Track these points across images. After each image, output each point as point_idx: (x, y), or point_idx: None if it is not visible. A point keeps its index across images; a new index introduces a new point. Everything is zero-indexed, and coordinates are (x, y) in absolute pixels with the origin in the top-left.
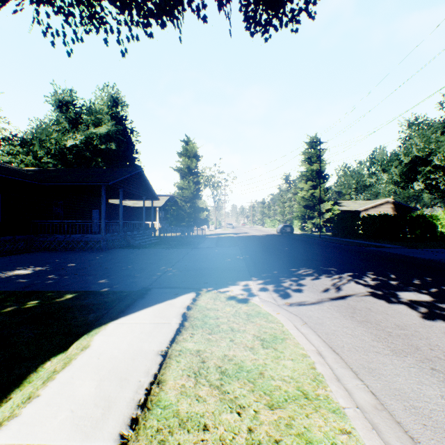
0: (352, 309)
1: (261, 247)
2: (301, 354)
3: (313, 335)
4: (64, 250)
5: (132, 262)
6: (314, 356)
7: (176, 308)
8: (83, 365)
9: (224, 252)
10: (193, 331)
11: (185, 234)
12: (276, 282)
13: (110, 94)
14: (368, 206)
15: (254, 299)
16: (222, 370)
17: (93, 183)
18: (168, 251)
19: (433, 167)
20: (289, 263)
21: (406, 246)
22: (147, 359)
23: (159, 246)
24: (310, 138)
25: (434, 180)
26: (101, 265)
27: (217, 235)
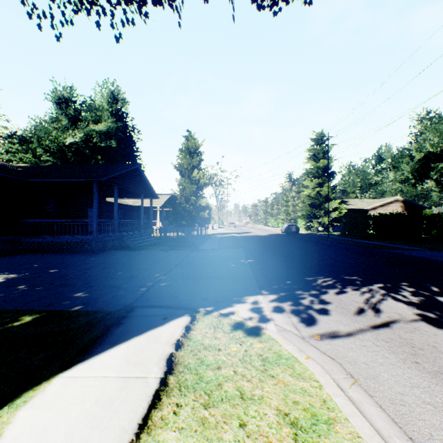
0: (410, 347)
1: (267, 249)
2: None
3: (371, 405)
4: (53, 252)
5: (122, 267)
6: None
7: (160, 345)
8: None
9: (227, 254)
10: (180, 398)
11: (186, 234)
12: (292, 298)
13: (110, 90)
14: (376, 205)
15: (268, 326)
16: None
17: (84, 179)
18: (166, 253)
19: None
20: (302, 269)
21: (426, 248)
22: None
23: (157, 247)
24: (316, 134)
25: None
26: (86, 271)
27: (219, 235)
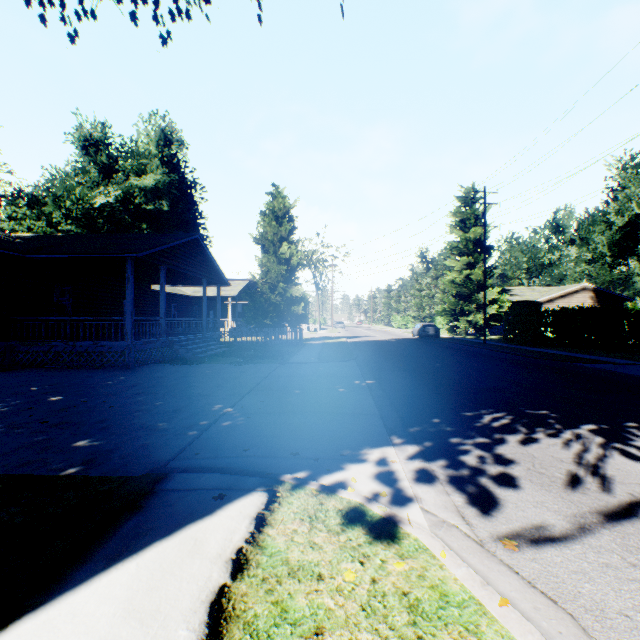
0: None
1: (395, 363)
2: None
3: None
4: (65, 367)
5: (166, 393)
6: None
7: (202, 564)
8: None
9: (333, 371)
10: None
11: (271, 339)
12: (447, 452)
13: (161, 127)
14: (553, 296)
15: (410, 514)
16: None
17: (111, 255)
18: (238, 369)
19: None
20: (455, 397)
21: None
22: None
23: (226, 359)
24: (464, 190)
25: None
26: (106, 399)
27: (320, 340)
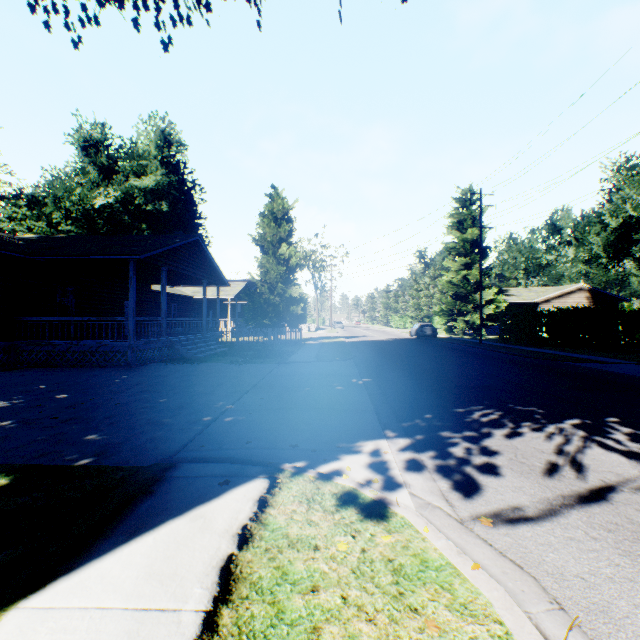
0: None
1: (391, 362)
2: None
3: None
4: (69, 366)
5: (169, 391)
6: None
7: (212, 537)
8: None
9: (331, 370)
10: None
11: (270, 339)
12: (436, 444)
13: (160, 128)
14: (550, 296)
15: (399, 498)
16: None
17: (114, 257)
18: (238, 368)
19: None
20: (448, 394)
21: (632, 360)
22: None
23: (226, 359)
24: (461, 192)
25: None
26: (112, 397)
27: (319, 340)
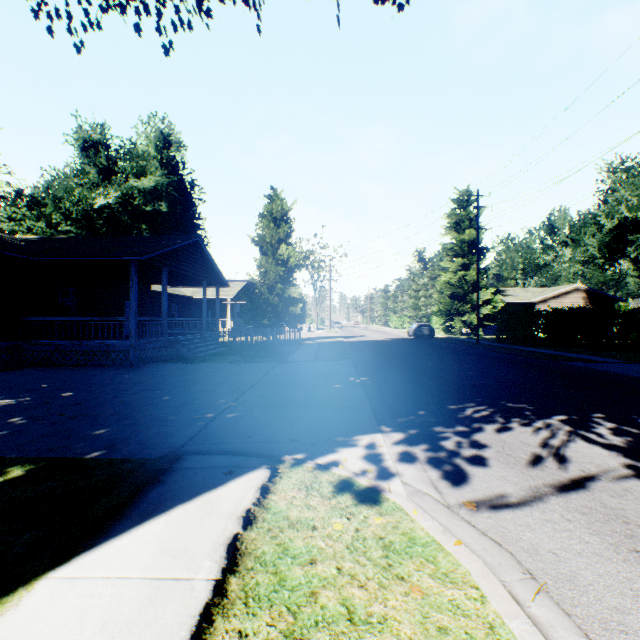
0: (622, 524)
1: (389, 361)
2: None
3: (570, 633)
4: (71, 366)
5: (172, 389)
6: None
7: (219, 519)
8: None
9: (329, 369)
10: (245, 620)
11: (269, 339)
12: (429, 438)
13: (160, 129)
14: (546, 296)
15: (391, 486)
16: None
17: (116, 258)
18: (238, 367)
19: None
20: (442, 392)
21: (624, 359)
22: None
23: (226, 358)
24: (459, 193)
25: None
26: (116, 395)
27: (318, 339)
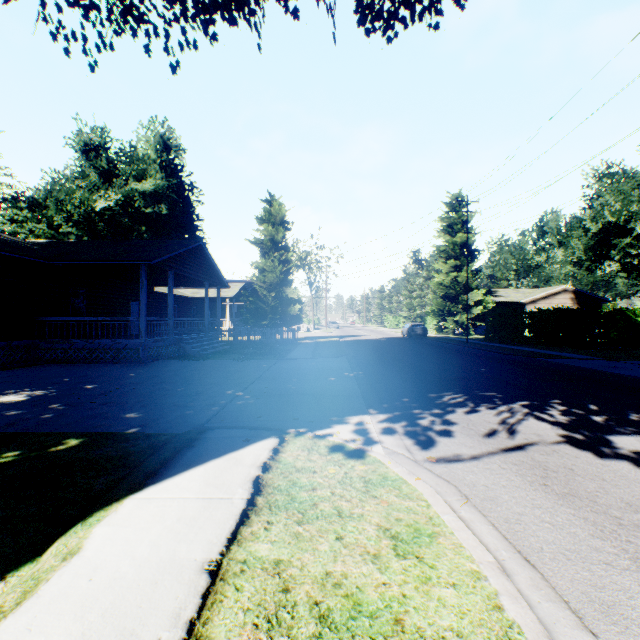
0: (541, 470)
1: (381, 358)
2: (470, 573)
3: (483, 524)
4: (85, 363)
5: (184, 382)
6: (495, 577)
7: (244, 467)
8: (58, 596)
9: (326, 365)
10: (271, 516)
11: (268, 338)
12: (408, 418)
13: (159, 133)
14: (536, 297)
15: (374, 449)
16: (321, 611)
17: (128, 262)
18: (241, 364)
19: (635, 238)
20: (426, 384)
21: (599, 356)
22: (180, 581)
23: (228, 356)
24: (451, 197)
25: (637, 258)
26: (135, 387)
27: (314, 339)
